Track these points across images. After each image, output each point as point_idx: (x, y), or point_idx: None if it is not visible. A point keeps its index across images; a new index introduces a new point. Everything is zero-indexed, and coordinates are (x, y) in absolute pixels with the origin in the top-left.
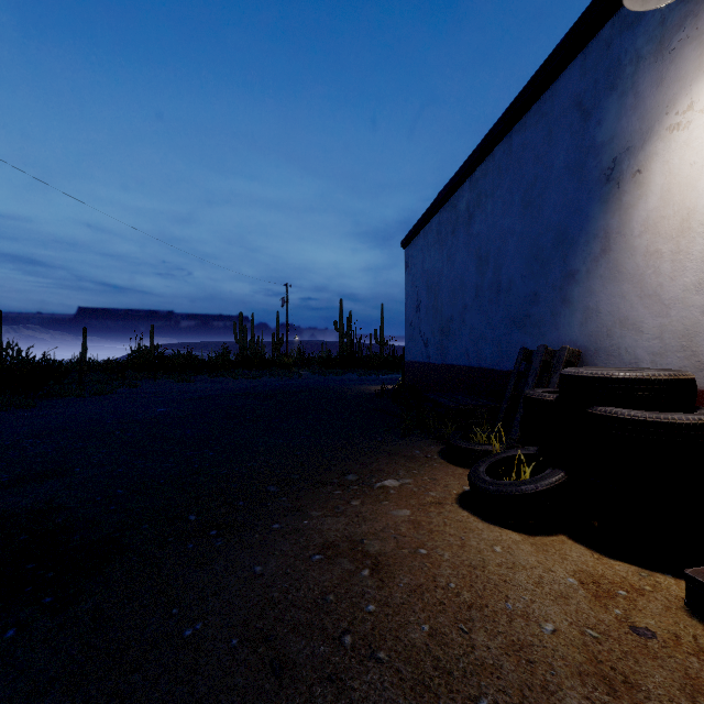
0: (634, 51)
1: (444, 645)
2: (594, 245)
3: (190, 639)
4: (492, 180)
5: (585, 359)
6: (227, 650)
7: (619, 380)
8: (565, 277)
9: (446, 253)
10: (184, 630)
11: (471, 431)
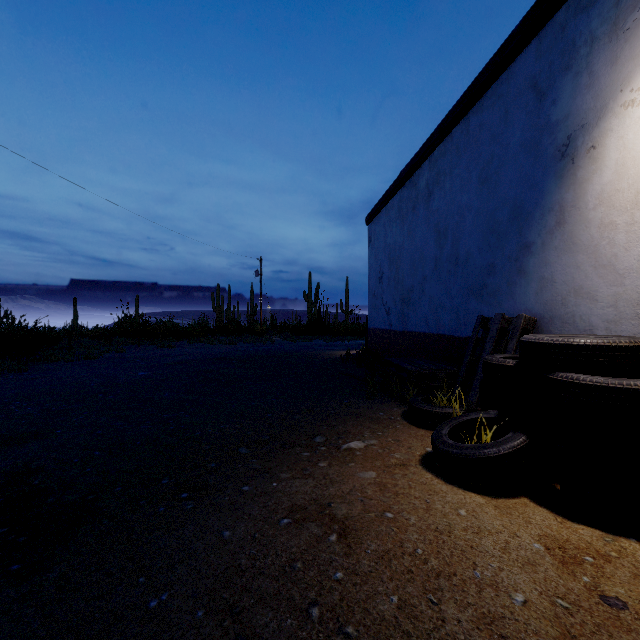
0: (588, 32)
1: (414, 618)
2: (549, 218)
3: (155, 611)
4: (450, 160)
5: (540, 326)
6: (192, 623)
7: (580, 346)
8: (521, 249)
9: (406, 228)
10: (149, 601)
11: (432, 394)
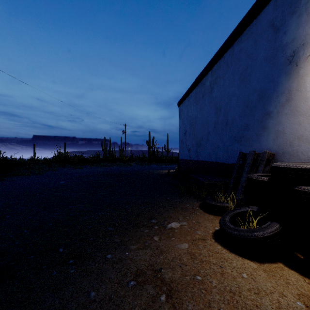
0: None
1: None
2: (282, 98)
3: None
4: (223, 70)
5: (276, 157)
6: None
7: None
8: (264, 115)
9: (199, 107)
10: None
11: (215, 195)
